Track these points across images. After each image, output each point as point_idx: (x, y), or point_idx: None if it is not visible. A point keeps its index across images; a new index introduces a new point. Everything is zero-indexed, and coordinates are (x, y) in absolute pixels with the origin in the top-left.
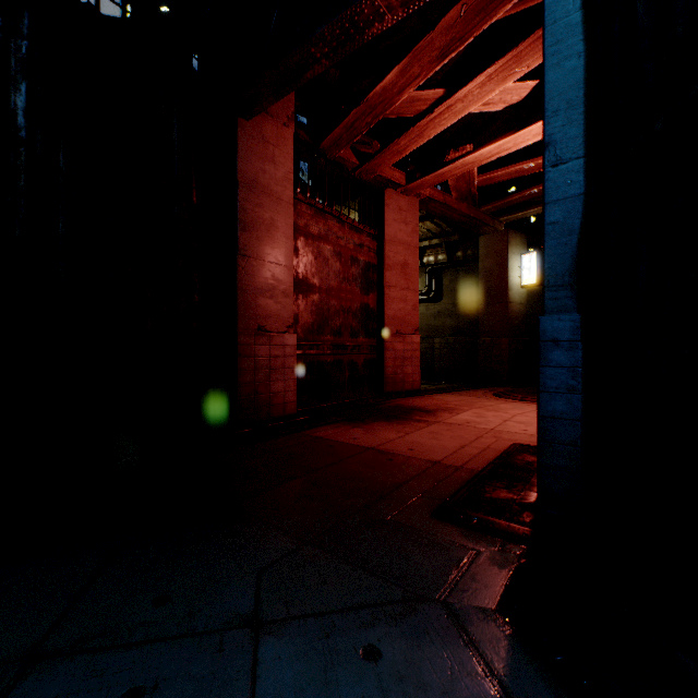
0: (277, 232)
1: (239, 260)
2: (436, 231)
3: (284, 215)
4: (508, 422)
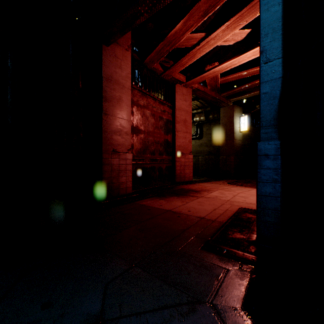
0: (122, 103)
1: (103, 116)
2: (200, 106)
3: (126, 94)
4: (236, 196)
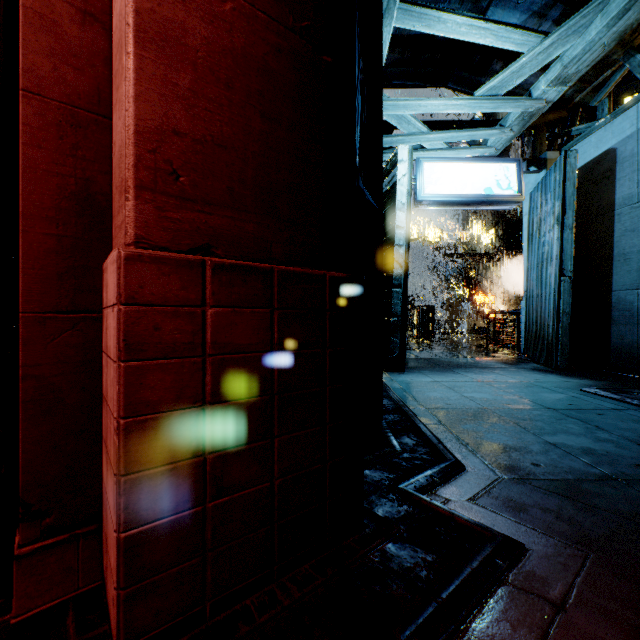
0: None
1: None
2: None
3: None
4: None
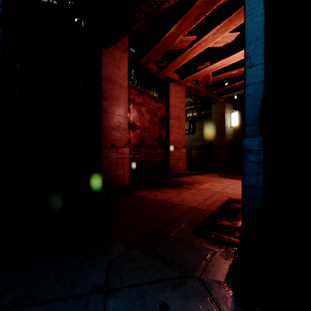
0: (120, 101)
1: (102, 113)
2: (193, 102)
3: (123, 93)
4: (226, 188)
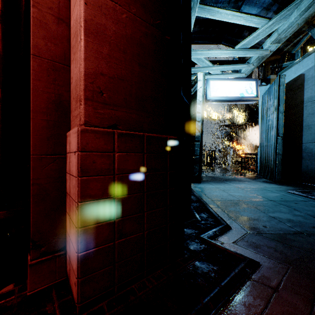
0: None
1: None
2: None
3: None
4: None
